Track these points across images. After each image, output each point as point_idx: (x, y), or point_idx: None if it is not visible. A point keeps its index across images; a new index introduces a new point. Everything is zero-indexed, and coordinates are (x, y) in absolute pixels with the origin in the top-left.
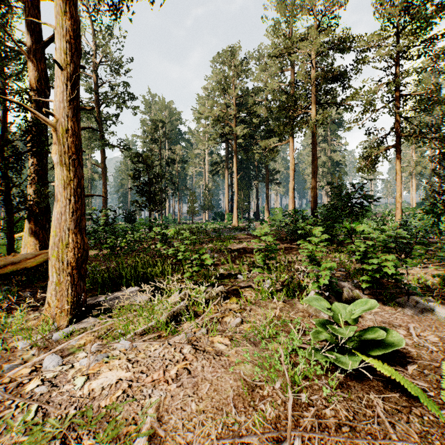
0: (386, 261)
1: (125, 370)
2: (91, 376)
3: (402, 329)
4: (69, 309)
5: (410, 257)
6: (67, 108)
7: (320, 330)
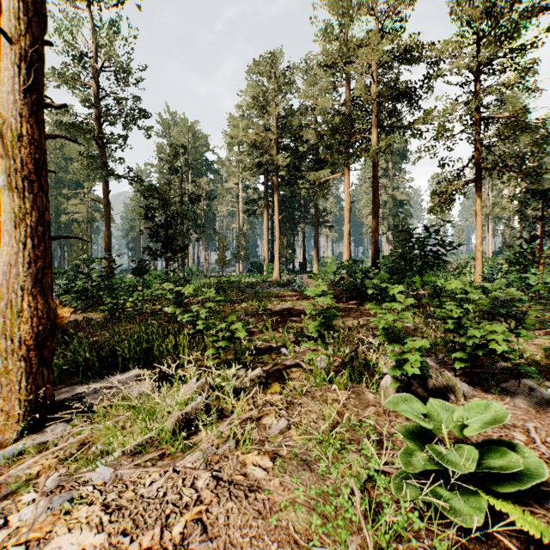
0: (492, 332)
1: (95, 530)
2: (33, 545)
3: (519, 432)
4: (23, 411)
5: (522, 326)
6: (21, 103)
7: (411, 445)
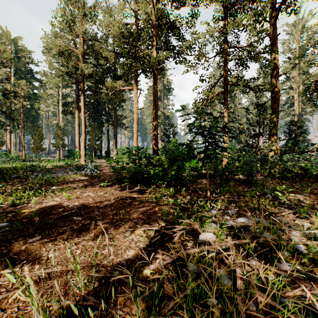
0: None
1: None
2: None
3: None
4: None
5: None
6: None
7: None
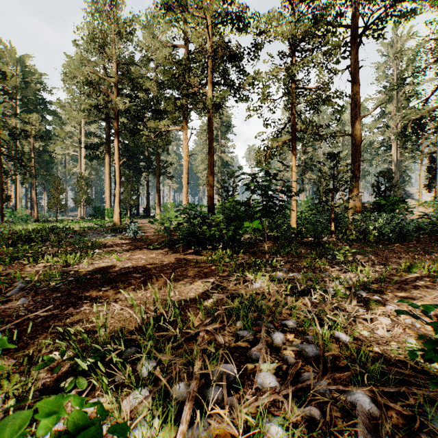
0: None
1: None
2: None
3: None
4: None
5: None
6: None
7: None
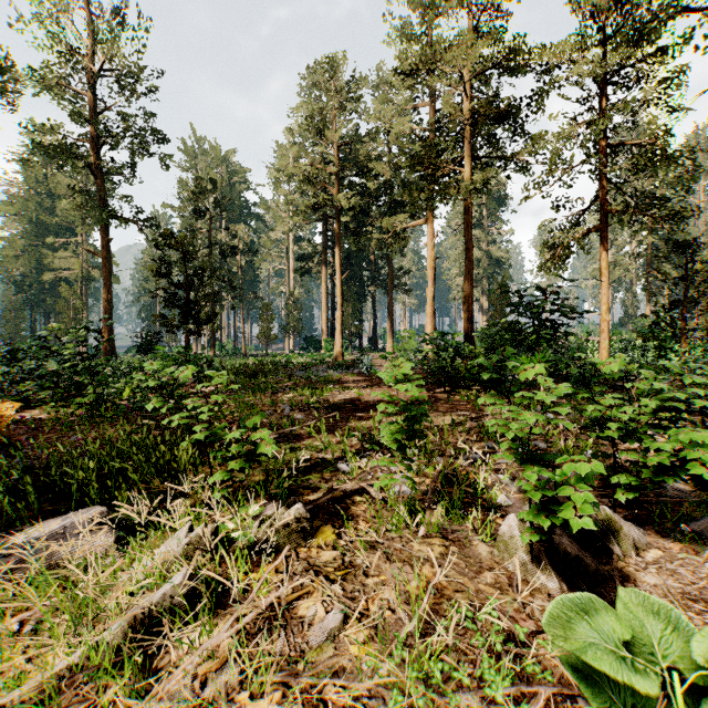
0: (688, 444)
1: None
2: None
3: None
4: None
5: None
6: None
7: (589, 691)
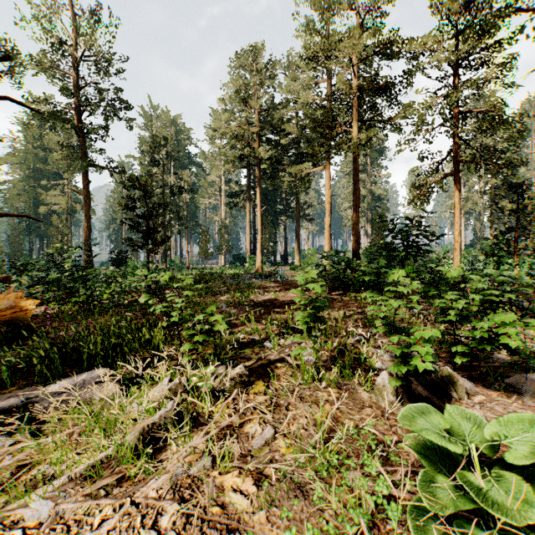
0: (500, 323)
1: None
2: None
3: None
4: None
5: (530, 316)
6: None
7: (427, 464)
